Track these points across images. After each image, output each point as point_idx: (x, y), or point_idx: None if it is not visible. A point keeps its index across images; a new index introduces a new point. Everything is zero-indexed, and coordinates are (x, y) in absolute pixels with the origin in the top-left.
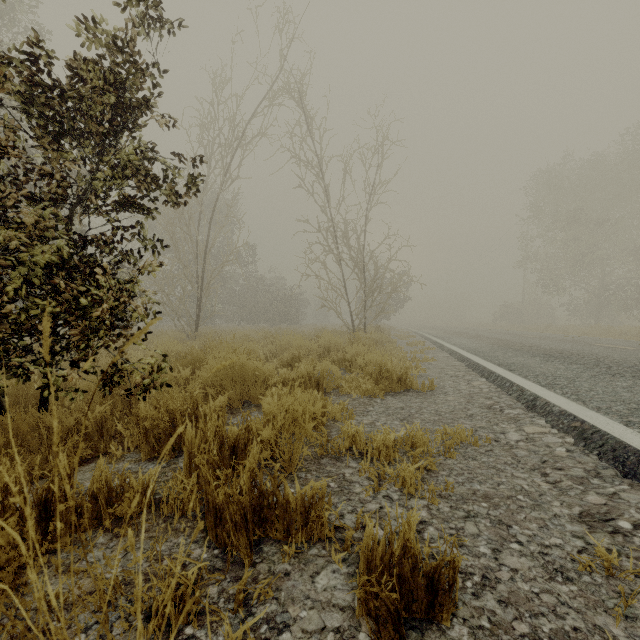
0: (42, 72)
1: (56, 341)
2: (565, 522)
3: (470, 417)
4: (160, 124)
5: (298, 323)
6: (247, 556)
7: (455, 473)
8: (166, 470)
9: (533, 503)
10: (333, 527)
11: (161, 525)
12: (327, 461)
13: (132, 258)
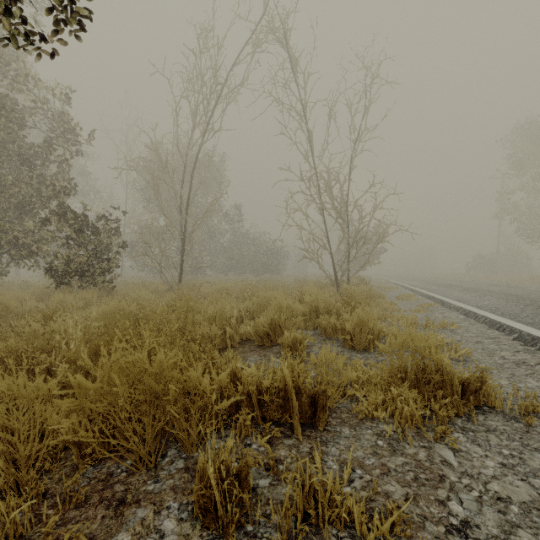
0: None
1: None
2: None
3: None
4: None
5: (279, 273)
6: None
7: None
8: None
9: None
10: None
11: None
12: None
13: None
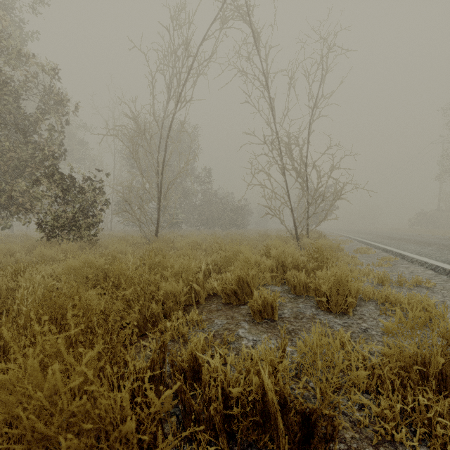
0: None
1: None
2: None
3: None
4: None
5: (244, 228)
6: None
7: None
8: None
9: None
10: None
11: None
12: None
13: None
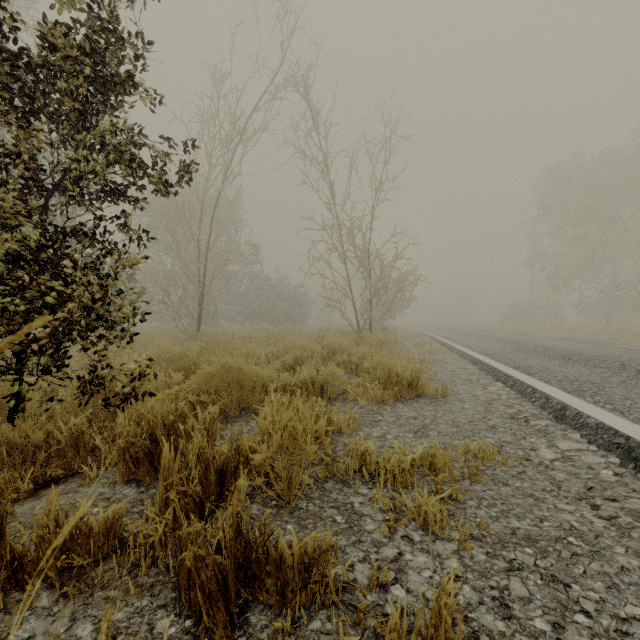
0: (8, 38)
1: (27, 344)
2: (638, 579)
3: (492, 429)
4: (145, 101)
5: (302, 323)
6: (226, 638)
7: (486, 503)
8: (143, 496)
9: (590, 549)
10: (341, 588)
11: (124, 578)
12: (332, 485)
13: (115, 251)
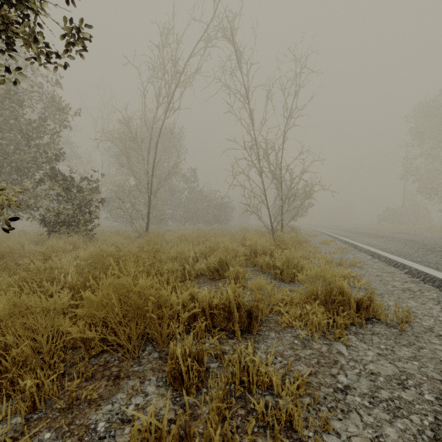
0: None
1: None
2: None
3: None
4: None
5: (227, 223)
6: None
7: None
8: None
9: None
10: None
11: None
12: None
13: None
